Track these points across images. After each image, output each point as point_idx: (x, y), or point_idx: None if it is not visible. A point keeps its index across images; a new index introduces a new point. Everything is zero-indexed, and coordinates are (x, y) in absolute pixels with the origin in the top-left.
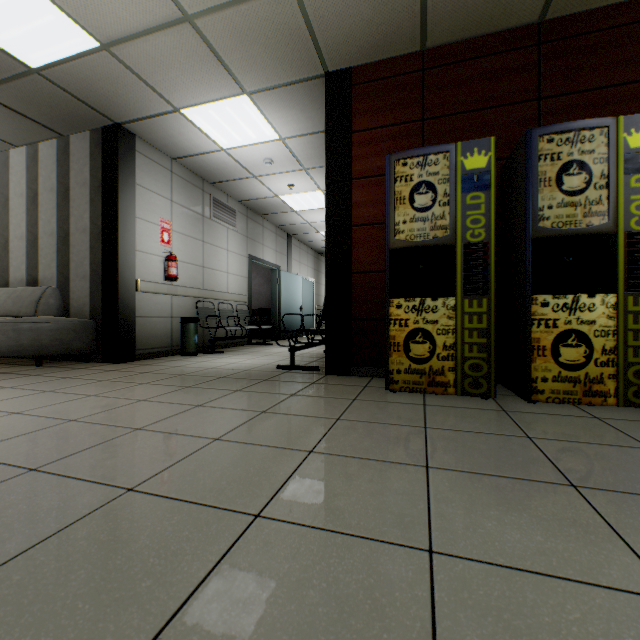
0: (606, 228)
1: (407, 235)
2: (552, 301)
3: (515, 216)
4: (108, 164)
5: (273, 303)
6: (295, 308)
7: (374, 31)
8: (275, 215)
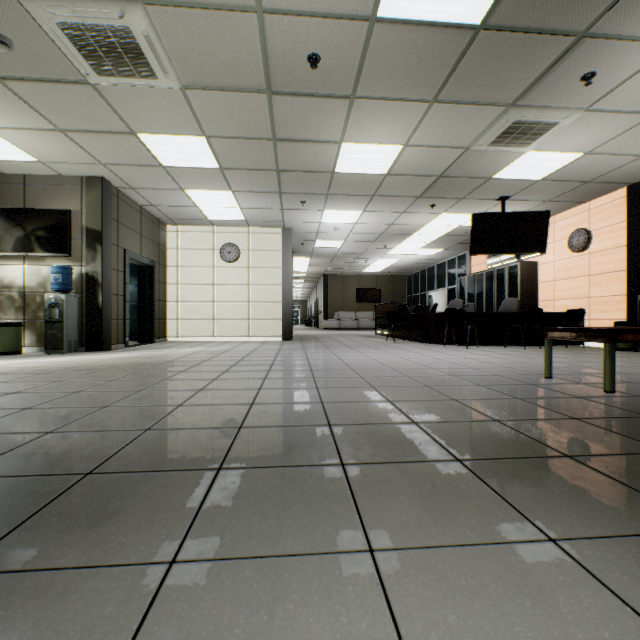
0: None
1: None
2: None
3: None
4: None
5: None
6: None
7: None
8: None
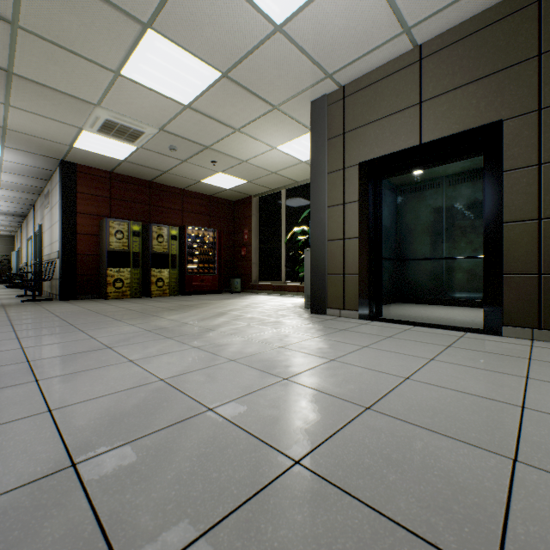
0: (168, 253)
1: (114, 247)
2: (156, 270)
3: (146, 245)
4: None
5: None
6: None
7: (95, 163)
8: None
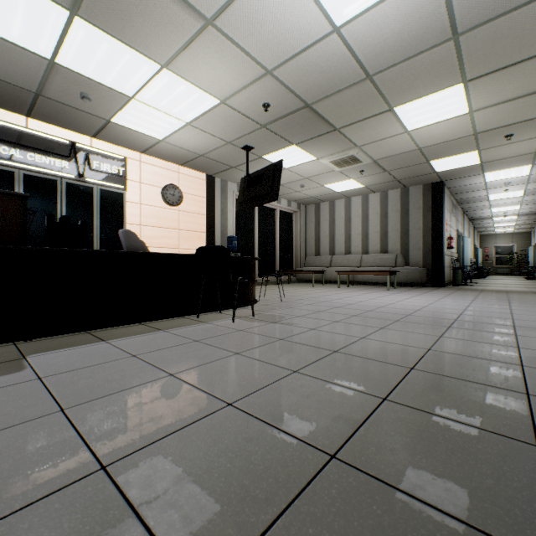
0: None
1: None
2: None
3: None
4: (435, 199)
5: (457, 257)
6: (467, 260)
7: None
8: (469, 203)
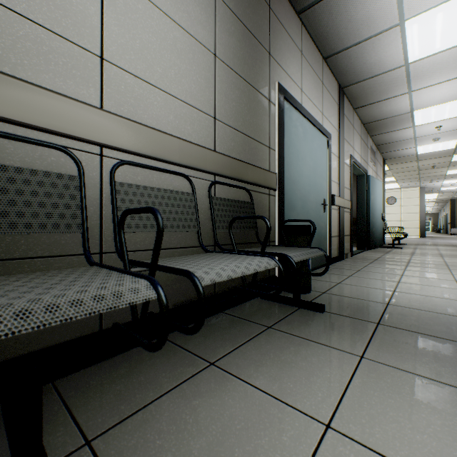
0: None
1: None
2: None
3: None
4: None
5: None
6: None
7: None
8: None
